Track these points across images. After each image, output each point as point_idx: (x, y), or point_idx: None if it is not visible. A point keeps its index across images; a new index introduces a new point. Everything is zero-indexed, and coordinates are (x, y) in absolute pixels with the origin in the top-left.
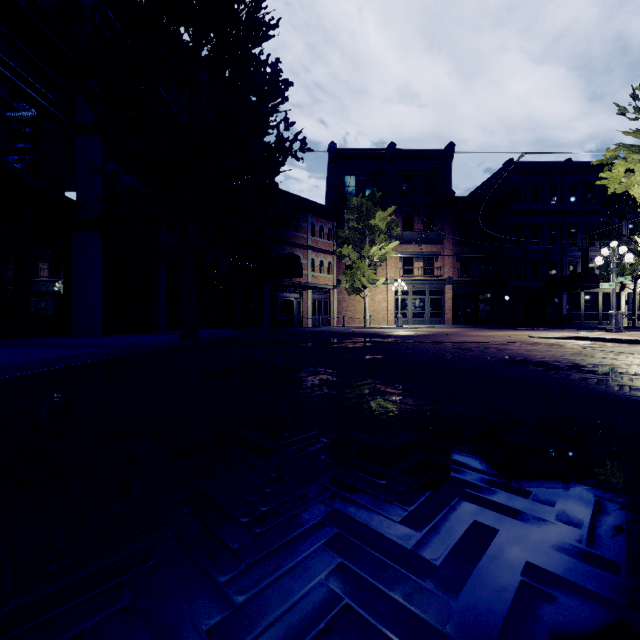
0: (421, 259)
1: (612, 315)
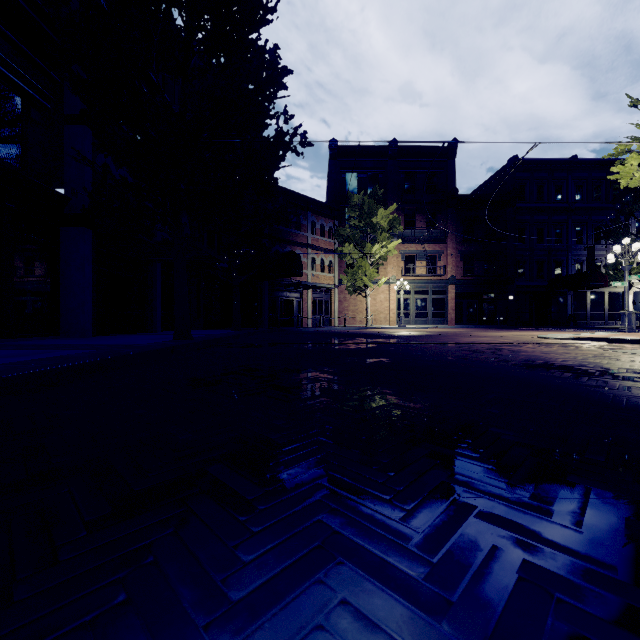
0: (424, 258)
1: (624, 315)
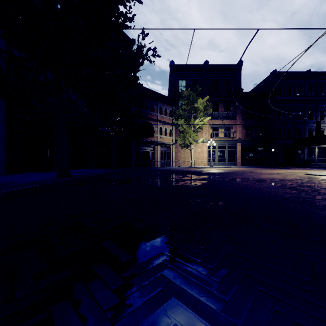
0: (223, 128)
1: None
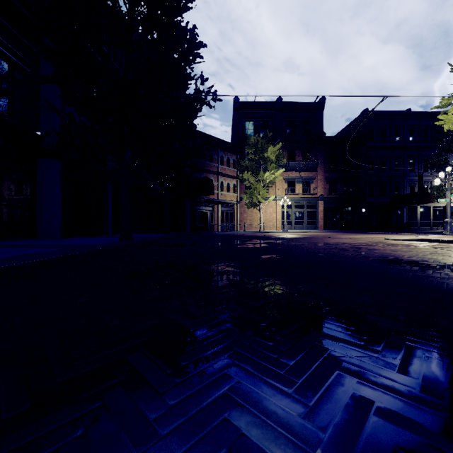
0: (301, 182)
1: (447, 222)
